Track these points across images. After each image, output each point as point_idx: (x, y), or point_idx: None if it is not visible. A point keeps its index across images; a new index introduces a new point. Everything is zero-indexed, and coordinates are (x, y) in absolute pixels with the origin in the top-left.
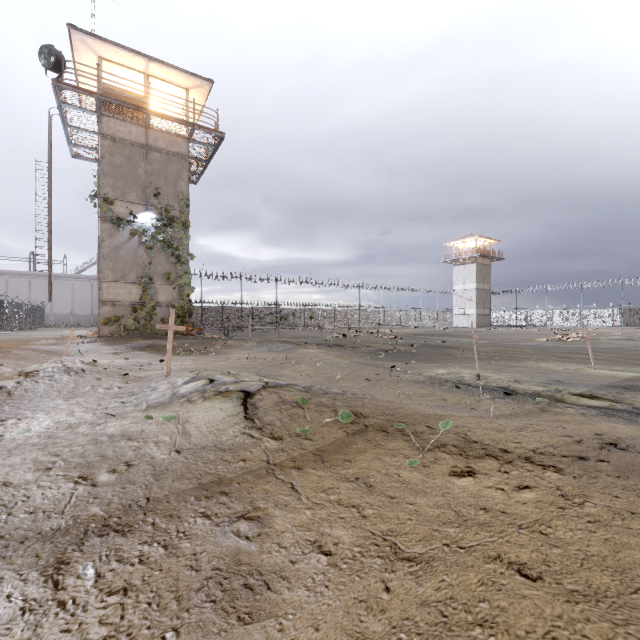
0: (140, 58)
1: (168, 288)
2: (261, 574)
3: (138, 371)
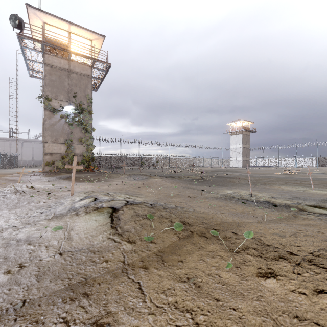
0: (65, 23)
1: (81, 146)
2: None
3: (59, 191)
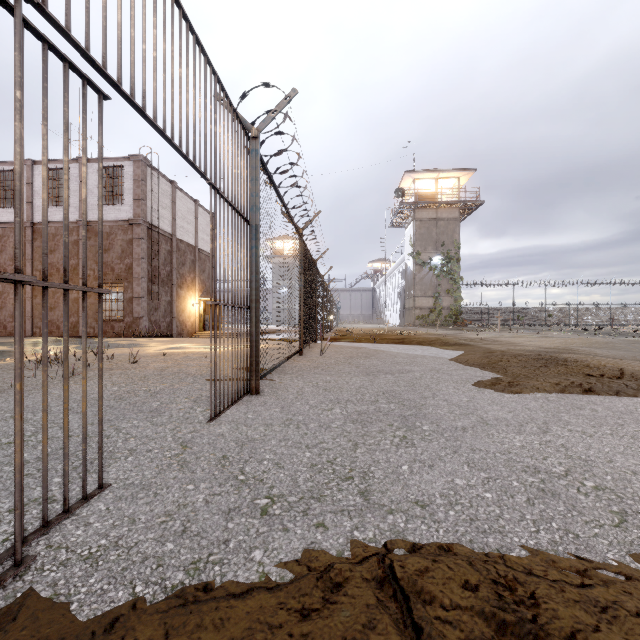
0: (435, 173)
1: (448, 298)
2: None
3: None
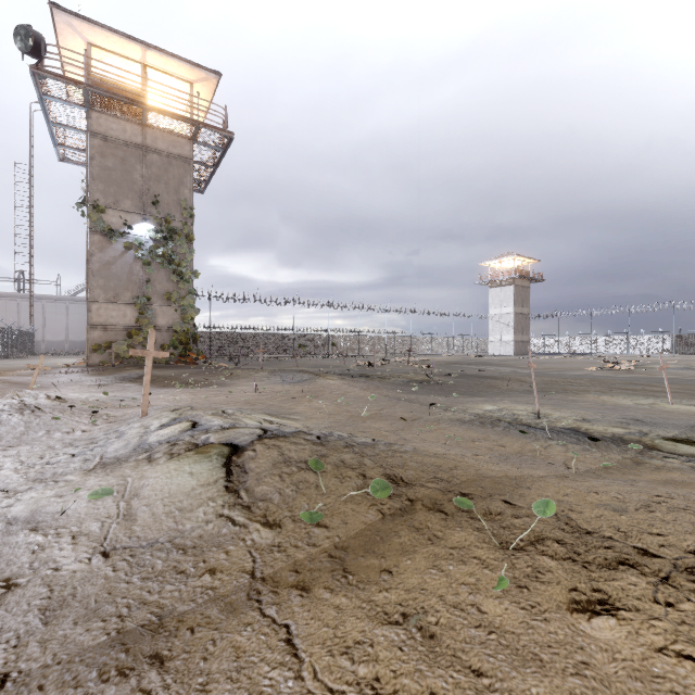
0: (135, 45)
1: (169, 310)
2: None
3: (118, 408)
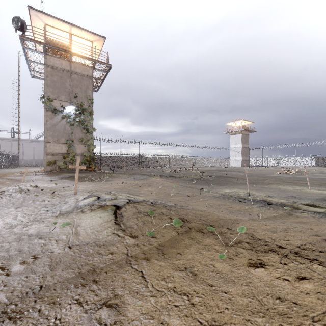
0: (67, 25)
1: (82, 146)
2: None
3: (62, 191)
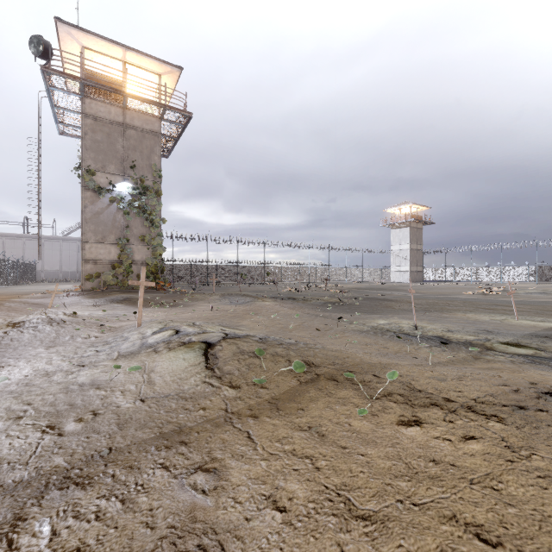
0: (118, 47)
1: (143, 248)
2: (216, 533)
3: (114, 322)
